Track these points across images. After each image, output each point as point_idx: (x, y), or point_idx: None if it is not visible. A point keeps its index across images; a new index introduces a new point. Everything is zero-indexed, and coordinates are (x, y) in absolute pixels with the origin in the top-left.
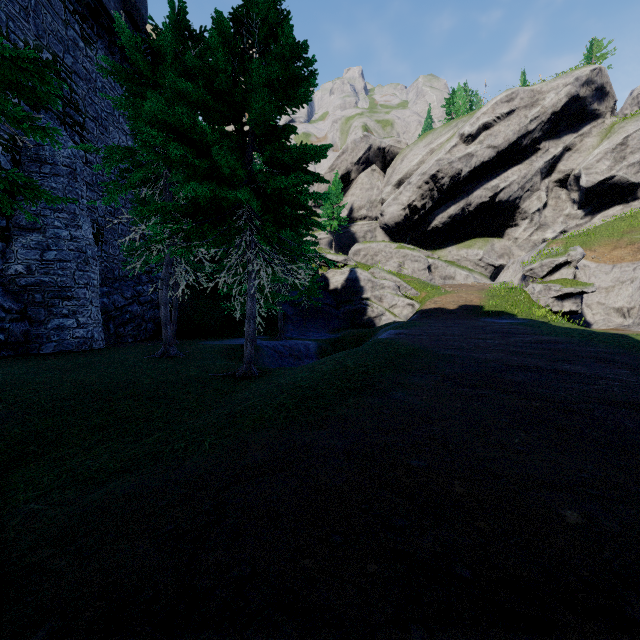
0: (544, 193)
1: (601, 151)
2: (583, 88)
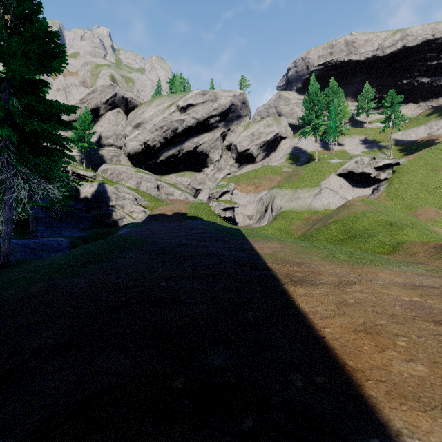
0: (221, 151)
1: (244, 135)
2: (237, 100)
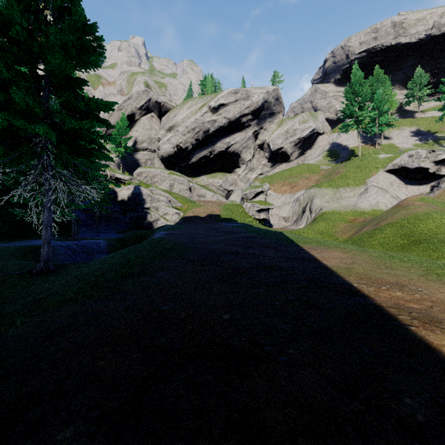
0: (253, 151)
1: (278, 133)
2: (270, 97)
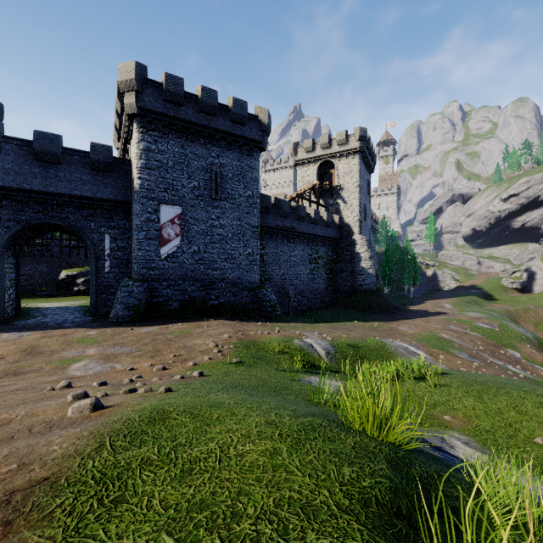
0: None
1: None
2: None
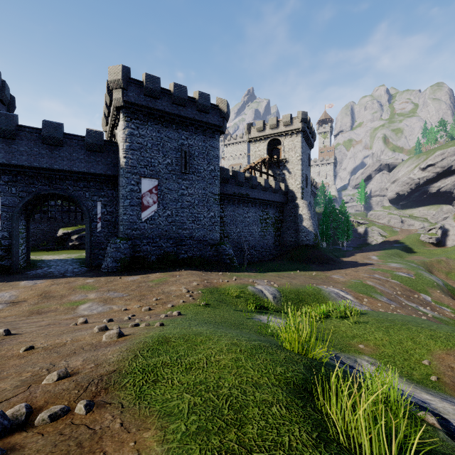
0: None
1: None
2: None
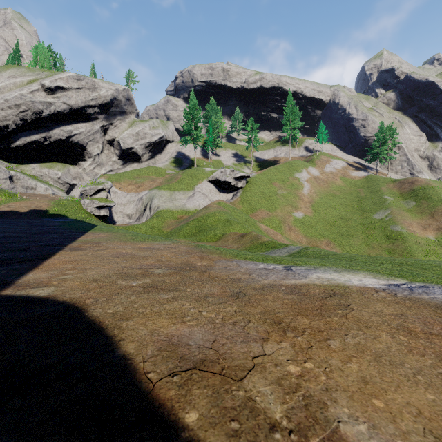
0: (101, 145)
1: (129, 133)
2: (120, 95)
